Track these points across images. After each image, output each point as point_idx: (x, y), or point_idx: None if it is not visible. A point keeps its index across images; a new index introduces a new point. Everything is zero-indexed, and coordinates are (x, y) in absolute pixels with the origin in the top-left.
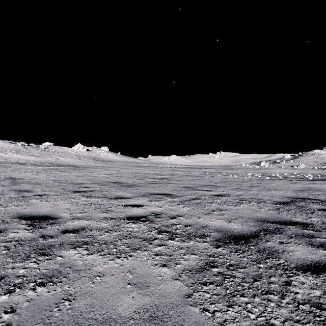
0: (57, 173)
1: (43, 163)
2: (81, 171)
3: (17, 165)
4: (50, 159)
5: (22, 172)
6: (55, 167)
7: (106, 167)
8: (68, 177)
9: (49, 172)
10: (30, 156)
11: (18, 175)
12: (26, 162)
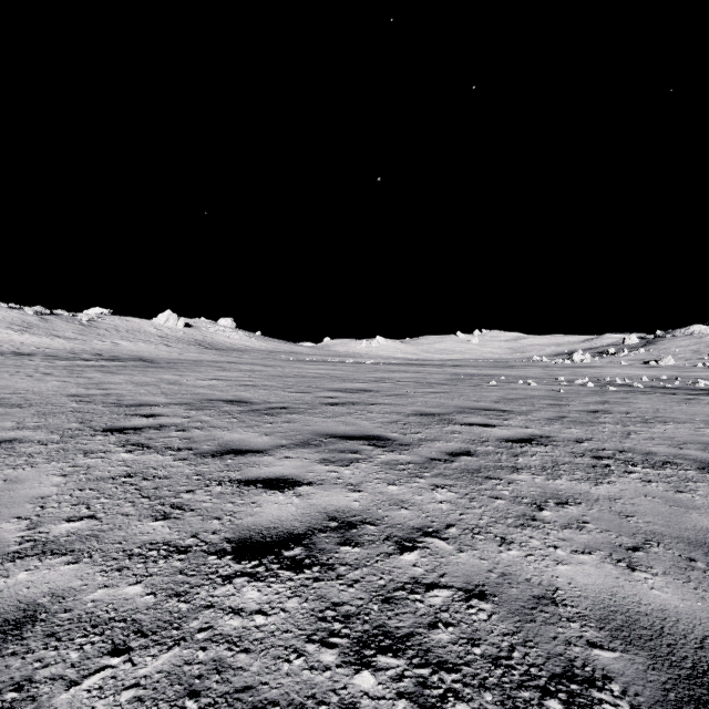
0: (94, 377)
1: (77, 354)
2: (158, 373)
3: (8, 357)
4: (97, 345)
5: (7, 374)
6: (101, 362)
7: (222, 363)
8: (118, 386)
9: (77, 374)
10: (52, 337)
11: None
12: (38, 350)
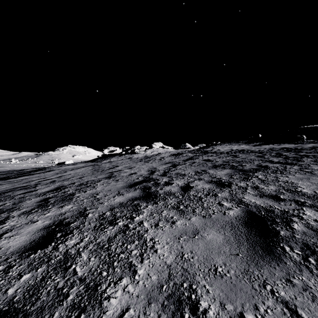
0: None
1: None
2: None
3: None
4: None
5: None
6: None
7: None
8: None
9: None
10: None
11: None
12: None
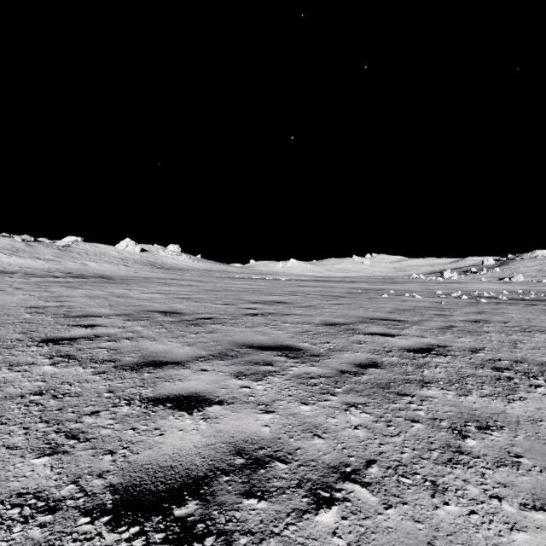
0: (57, 291)
1: (51, 272)
2: (111, 288)
3: None
4: (70, 265)
5: None
6: (67, 279)
7: (166, 280)
8: (73, 299)
9: (43, 289)
10: (34, 259)
11: None
12: (20, 269)
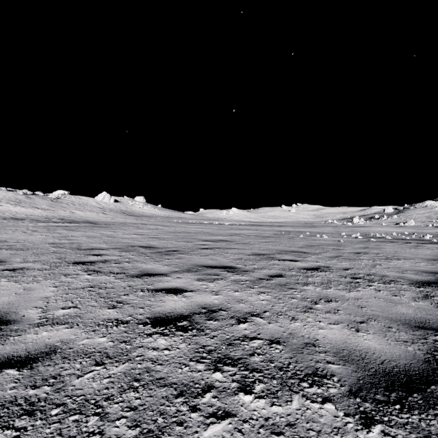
0: (63, 232)
1: (50, 219)
2: (100, 230)
3: (9, 221)
4: (61, 213)
5: (11, 231)
6: (65, 224)
7: (138, 224)
8: (77, 238)
9: (52, 231)
10: (34, 208)
11: (1, 236)
12: (26, 217)
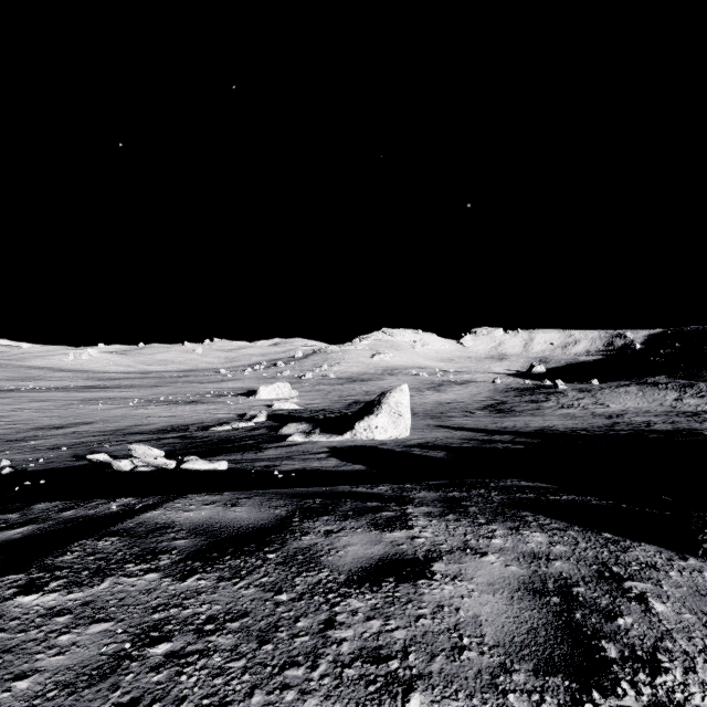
0: None
1: None
2: None
3: None
4: None
5: None
6: None
7: None
8: None
9: None
10: None
11: None
12: None
